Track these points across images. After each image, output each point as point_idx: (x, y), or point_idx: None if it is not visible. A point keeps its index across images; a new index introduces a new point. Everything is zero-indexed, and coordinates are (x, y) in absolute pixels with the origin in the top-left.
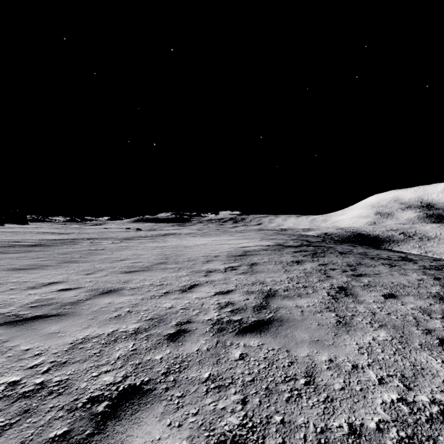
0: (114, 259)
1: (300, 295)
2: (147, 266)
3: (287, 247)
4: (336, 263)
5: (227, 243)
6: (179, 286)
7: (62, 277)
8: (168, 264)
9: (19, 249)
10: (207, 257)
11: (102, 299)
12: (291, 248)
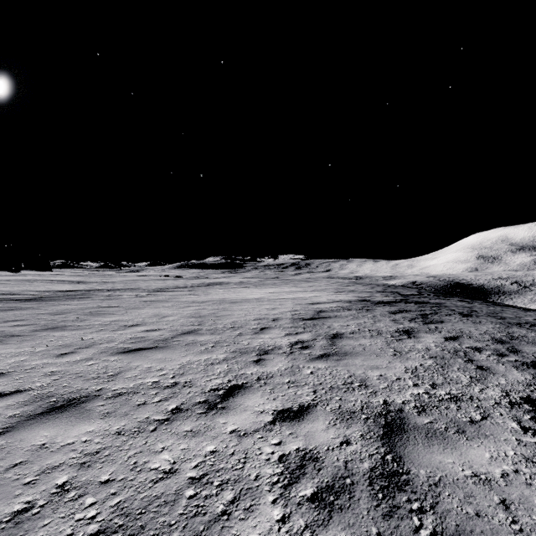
0: (122, 323)
1: (460, 430)
2: (165, 339)
3: (377, 304)
4: (472, 335)
5: (291, 297)
6: (205, 389)
7: (14, 361)
8: (199, 335)
9: (3, 305)
10: (261, 322)
11: (35, 430)
12: (384, 305)
